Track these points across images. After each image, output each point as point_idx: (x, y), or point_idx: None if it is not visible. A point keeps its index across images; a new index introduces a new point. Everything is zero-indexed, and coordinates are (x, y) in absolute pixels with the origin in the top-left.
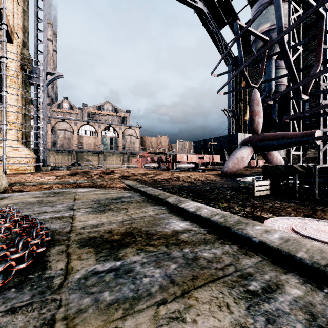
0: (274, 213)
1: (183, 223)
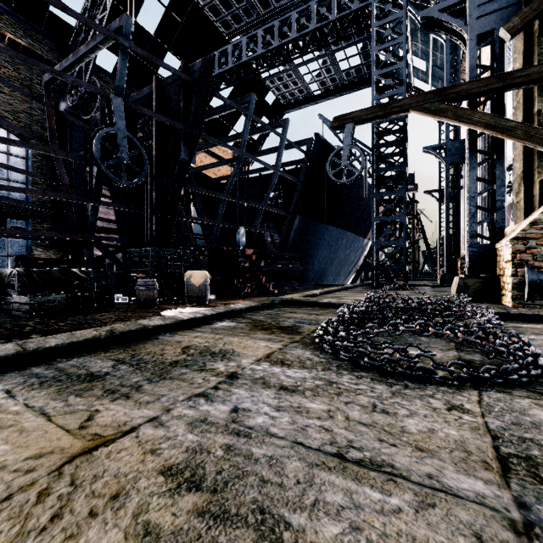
0: (149, 316)
1: (221, 323)
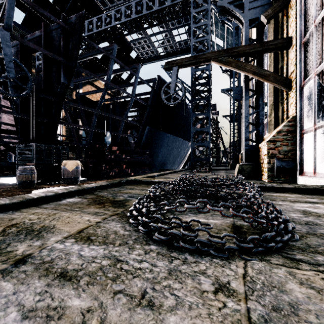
0: (19, 194)
1: (68, 199)
